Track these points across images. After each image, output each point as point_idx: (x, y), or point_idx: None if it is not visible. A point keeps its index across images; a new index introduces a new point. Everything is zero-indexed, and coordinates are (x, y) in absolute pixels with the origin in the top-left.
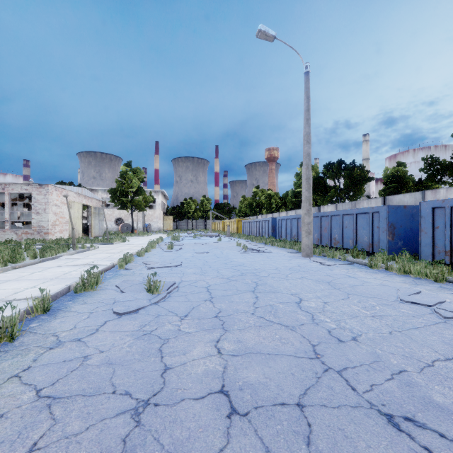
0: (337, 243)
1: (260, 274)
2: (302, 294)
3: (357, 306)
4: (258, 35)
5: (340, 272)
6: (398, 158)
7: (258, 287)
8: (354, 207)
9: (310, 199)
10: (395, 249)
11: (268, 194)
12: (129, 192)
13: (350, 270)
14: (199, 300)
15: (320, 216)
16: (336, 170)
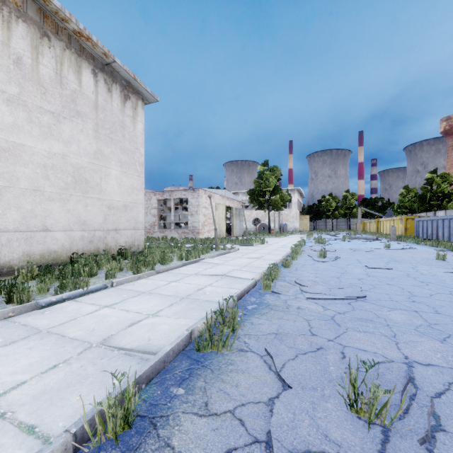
0: None
1: None
2: None
3: None
4: None
5: None
6: None
7: None
8: None
9: None
10: None
11: None
12: (266, 192)
13: None
14: None
15: None
16: None
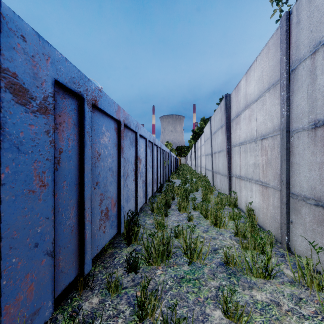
0: None
1: None
2: None
3: None
4: None
5: None
6: None
7: None
8: None
9: None
10: None
11: None
12: None
13: None
14: None
15: None
16: None
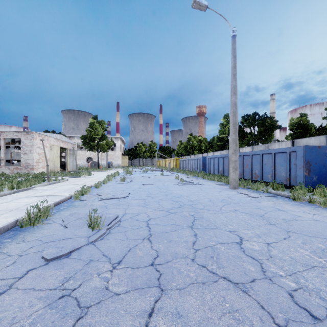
0: (258, 177)
1: (197, 207)
2: (240, 231)
3: (304, 249)
4: (193, 5)
5: (268, 204)
6: (298, 112)
7: (196, 222)
8: (267, 148)
9: (236, 141)
10: (310, 183)
11: (199, 139)
12: (96, 138)
13: (276, 202)
14: (137, 238)
15: (242, 155)
16: (252, 120)
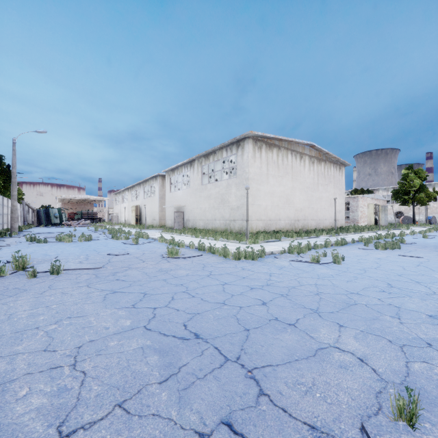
0: None
1: None
2: None
3: None
4: None
5: None
6: None
7: None
8: None
9: None
10: None
11: None
12: (410, 191)
13: None
14: None
15: None
16: None
